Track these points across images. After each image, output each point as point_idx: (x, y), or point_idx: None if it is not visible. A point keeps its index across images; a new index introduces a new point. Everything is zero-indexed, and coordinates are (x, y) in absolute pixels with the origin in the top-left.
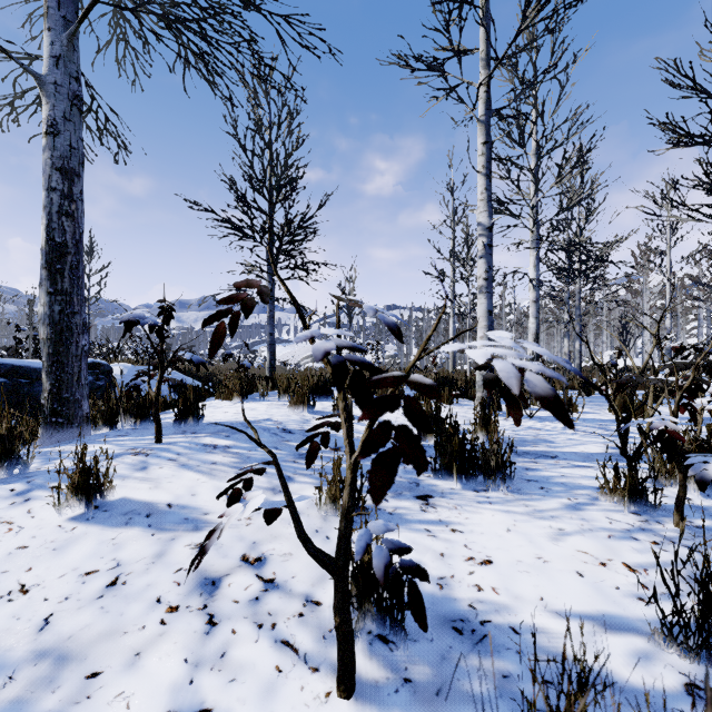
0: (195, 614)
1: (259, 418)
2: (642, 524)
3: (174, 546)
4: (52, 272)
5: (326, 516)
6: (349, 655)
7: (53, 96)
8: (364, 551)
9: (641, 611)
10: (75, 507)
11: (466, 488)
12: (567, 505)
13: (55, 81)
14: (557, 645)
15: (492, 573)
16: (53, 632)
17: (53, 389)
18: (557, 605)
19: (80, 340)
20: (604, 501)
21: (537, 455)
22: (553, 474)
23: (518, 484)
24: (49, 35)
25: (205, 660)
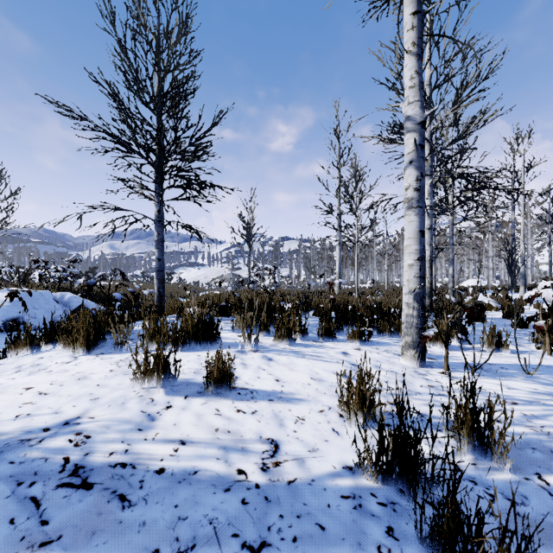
0: None
1: (58, 418)
2: None
3: None
4: None
5: None
6: None
7: None
8: None
9: None
10: None
11: None
12: None
13: None
14: None
15: None
16: None
17: None
18: None
19: None
20: None
21: None
22: None
23: None
24: None
25: None
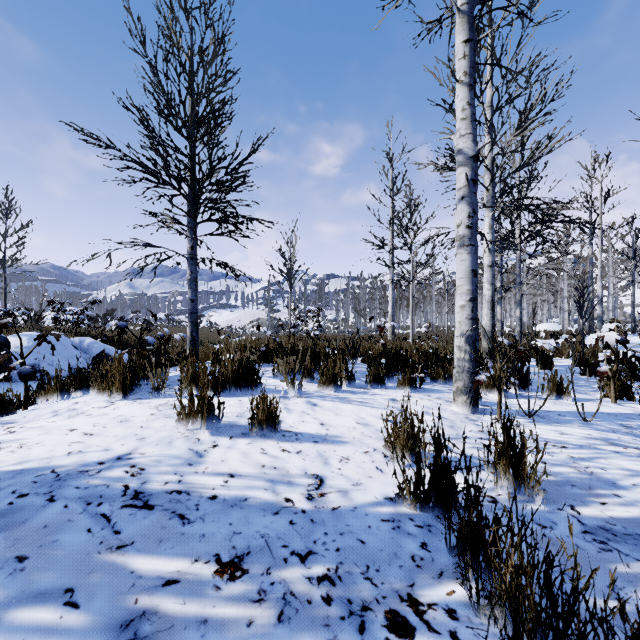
0: None
1: (110, 454)
2: None
3: None
4: None
5: None
6: None
7: None
8: None
9: None
10: None
11: None
12: None
13: None
14: None
15: None
16: None
17: None
18: None
19: None
20: None
21: (638, 541)
22: None
23: None
24: None
25: None
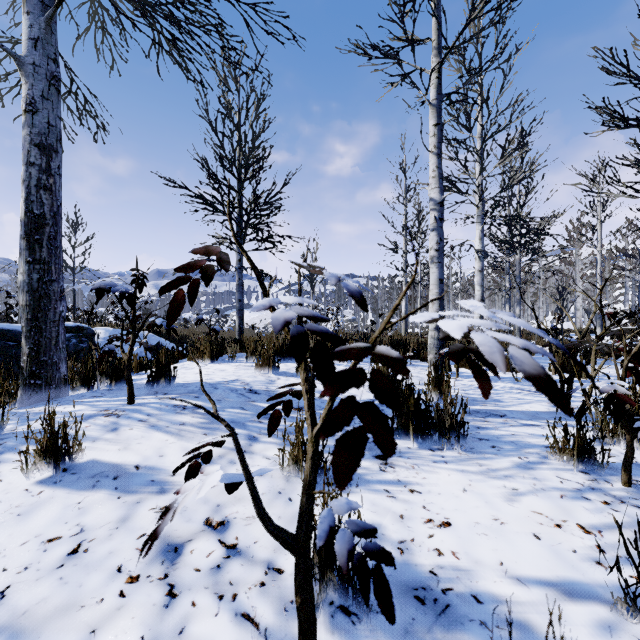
0: (155, 585)
1: (227, 379)
2: (591, 483)
3: (138, 510)
4: (31, 242)
5: (289, 477)
6: (311, 636)
7: (32, 76)
8: (326, 535)
9: (600, 576)
10: (43, 470)
11: (422, 448)
12: (519, 464)
13: (33, 62)
14: (521, 616)
15: (451, 536)
16: (8, 607)
17: (32, 353)
18: (517, 571)
19: (58, 307)
20: (553, 459)
21: (487, 414)
22: (503, 433)
23: (471, 443)
24: (28, 18)
25: (162, 637)
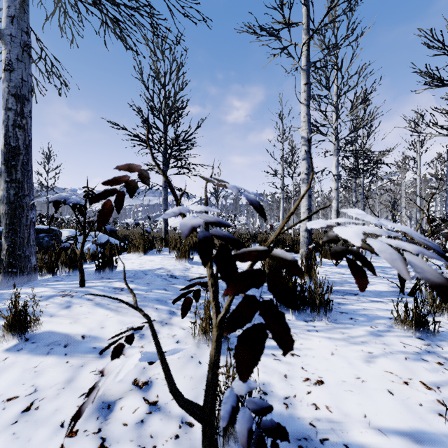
0: (90, 438)
1: (155, 267)
2: (427, 347)
3: (82, 372)
4: (9, 166)
5: (199, 344)
6: None
7: (9, 44)
8: (229, 415)
9: (443, 426)
10: (9, 341)
11: (299, 319)
12: (371, 332)
13: (10, 33)
14: None
15: (324, 392)
16: None
17: (10, 249)
18: (378, 422)
19: (29, 214)
20: (396, 328)
21: (344, 293)
22: (357, 307)
23: (335, 315)
24: (6, 1)
25: None
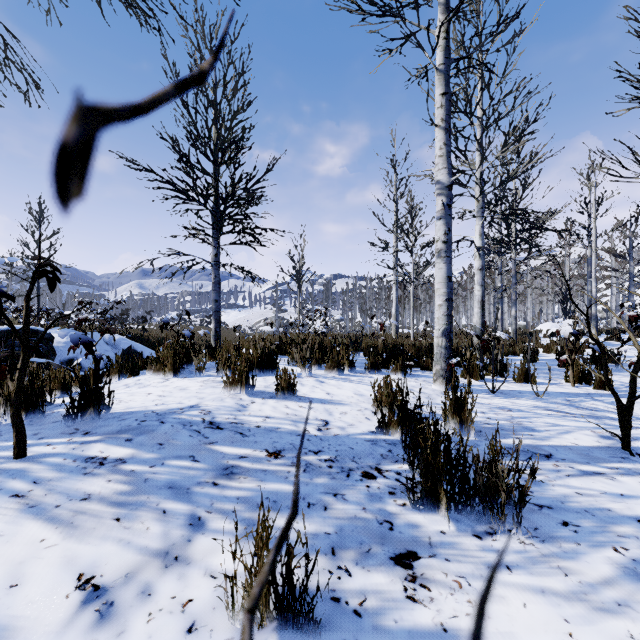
0: None
1: (184, 405)
2: None
3: None
4: None
5: None
6: None
7: None
8: None
9: None
10: None
11: (462, 531)
12: (623, 567)
13: None
14: None
15: None
16: None
17: None
18: None
19: None
20: None
21: (527, 453)
22: (564, 491)
23: (530, 516)
24: None
25: None
